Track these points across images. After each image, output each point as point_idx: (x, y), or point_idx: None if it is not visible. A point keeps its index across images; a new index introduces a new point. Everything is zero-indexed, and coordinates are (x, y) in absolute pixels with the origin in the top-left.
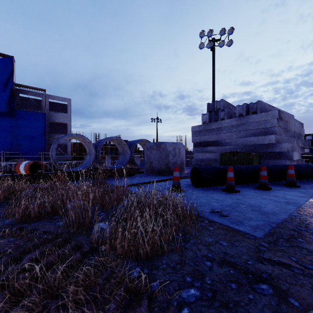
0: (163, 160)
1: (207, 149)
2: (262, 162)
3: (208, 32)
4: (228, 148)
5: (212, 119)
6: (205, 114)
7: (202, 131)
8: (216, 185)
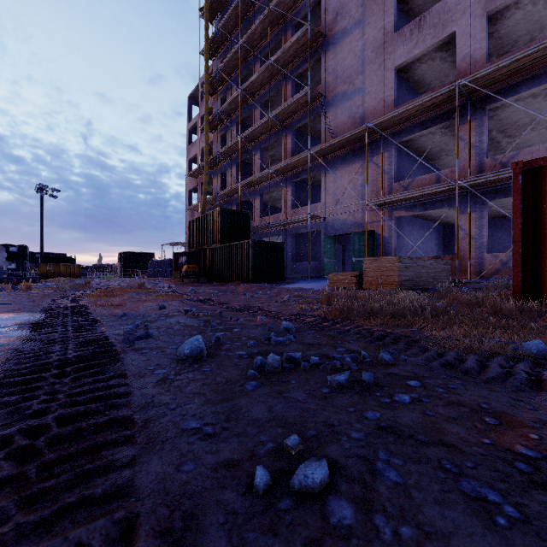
0: None
1: None
2: None
3: None
4: None
5: None
6: None
7: None
8: None
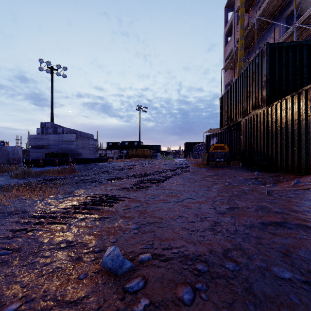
0: (4, 157)
1: (41, 151)
2: (70, 158)
3: (47, 61)
4: (53, 150)
5: (44, 132)
6: (39, 128)
7: (37, 139)
8: (37, 166)
